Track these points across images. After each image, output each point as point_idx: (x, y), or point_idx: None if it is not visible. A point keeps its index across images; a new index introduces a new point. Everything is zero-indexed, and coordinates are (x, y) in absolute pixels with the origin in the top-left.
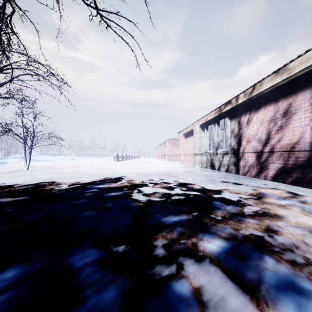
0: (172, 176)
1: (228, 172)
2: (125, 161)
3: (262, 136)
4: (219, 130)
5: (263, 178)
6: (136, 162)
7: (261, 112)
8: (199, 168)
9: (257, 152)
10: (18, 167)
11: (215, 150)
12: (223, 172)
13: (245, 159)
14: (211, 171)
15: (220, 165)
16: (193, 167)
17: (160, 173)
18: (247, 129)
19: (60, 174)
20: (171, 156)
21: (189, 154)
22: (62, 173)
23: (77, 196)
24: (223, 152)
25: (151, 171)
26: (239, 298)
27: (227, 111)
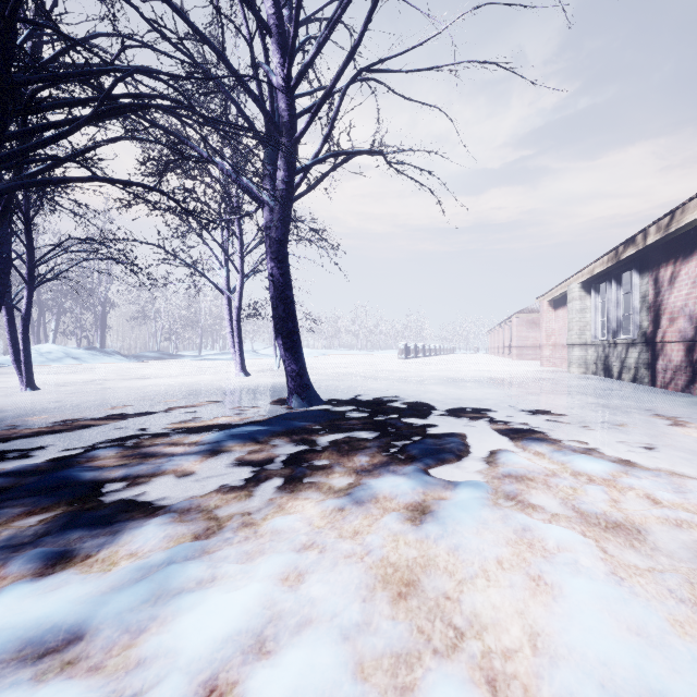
0: (505, 384)
1: (637, 383)
2: (421, 359)
3: (695, 309)
4: (621, 294)
5: (696, 392)
6: (444, 361)
7: (693, 261)
8: (579, 375)
9: (687, 342)
10: (260, 366)
11: (611, 337)
12: (626, 383)
13: (667, 355)
14: (601, 380)
15: (622, 367)
16: (567, 373)
17: (484, 379)
18: (670, 294)
19: (326, 376)
20: (526, 349)
21: (561, 345)
22: (327, 375)
23: (366, 395)
24: (626, 341)
25: (470, 376)
26: (497, 440)
27: (634, 256)
